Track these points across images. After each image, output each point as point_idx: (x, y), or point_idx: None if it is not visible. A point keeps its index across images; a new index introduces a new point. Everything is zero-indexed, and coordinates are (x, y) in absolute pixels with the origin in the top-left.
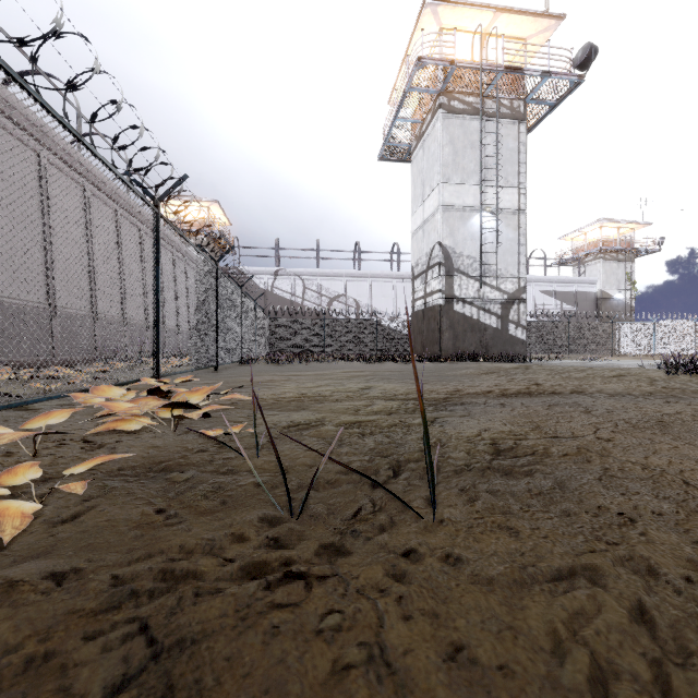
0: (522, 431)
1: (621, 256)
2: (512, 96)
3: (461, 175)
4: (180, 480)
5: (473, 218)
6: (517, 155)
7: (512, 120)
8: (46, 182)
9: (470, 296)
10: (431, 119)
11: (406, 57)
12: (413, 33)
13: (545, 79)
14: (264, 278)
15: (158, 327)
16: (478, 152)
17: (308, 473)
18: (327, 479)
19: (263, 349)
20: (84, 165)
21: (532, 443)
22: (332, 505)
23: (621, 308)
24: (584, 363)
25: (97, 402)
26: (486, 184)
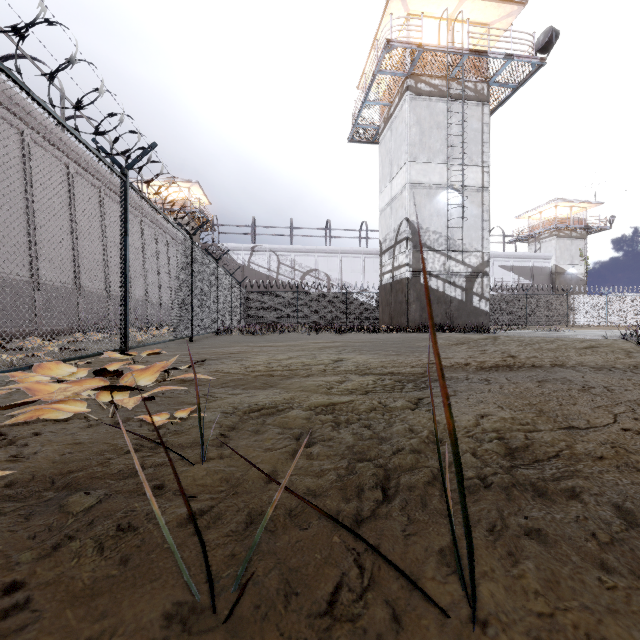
0: (528, 418)
1: (574, 234)
2: (476, 79)
3: (428, 154)
4: (78, 510)
5: (439, 195)
6: (481, 135)
7: (476, 102)
8: (29, 160)
9: (436, 269)
10: (398, 101)
11: (374, 42)
12: (382, 19)
13: (508, 61)
14: (241, 254)
15: (126, 298)
16: (443, 132)
17: (263, 496)
18: (290, 506)
19: (239, 320)
20: (34, 121)
21: (548, 437)
22: (294, 570)
23: (574, 281)
24: (545, 334)
25: (21, 384)
26: (452, 163)
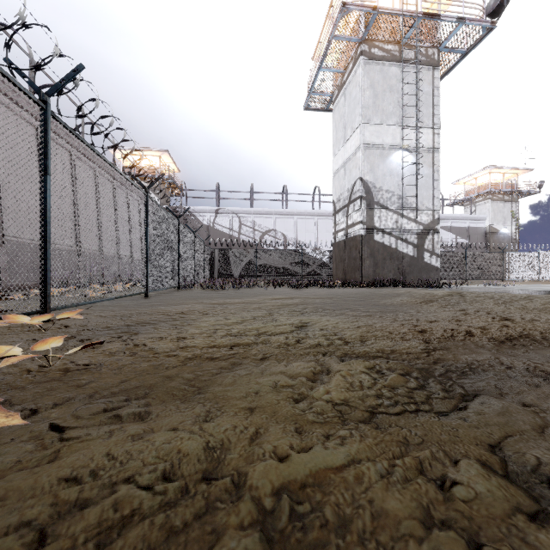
0: None
1: (506, 197)
2: (427, 44)
3: (381, 116)
4: None
5: (392, 156)
6: (432, 98)
7: (427, 66)
8: None
9: (389, 226)
10: (352, 67)
11: (329, 12)
12: None
13: (460, 25)
14: (207, 216)
15: (46, 250)
16: (396, 95)
17: None
18: None
19: (203, 275)
20: None
21: None
22: None
23: (506, 240)
24: (495, 289)
25: None
26: (404, 125)
